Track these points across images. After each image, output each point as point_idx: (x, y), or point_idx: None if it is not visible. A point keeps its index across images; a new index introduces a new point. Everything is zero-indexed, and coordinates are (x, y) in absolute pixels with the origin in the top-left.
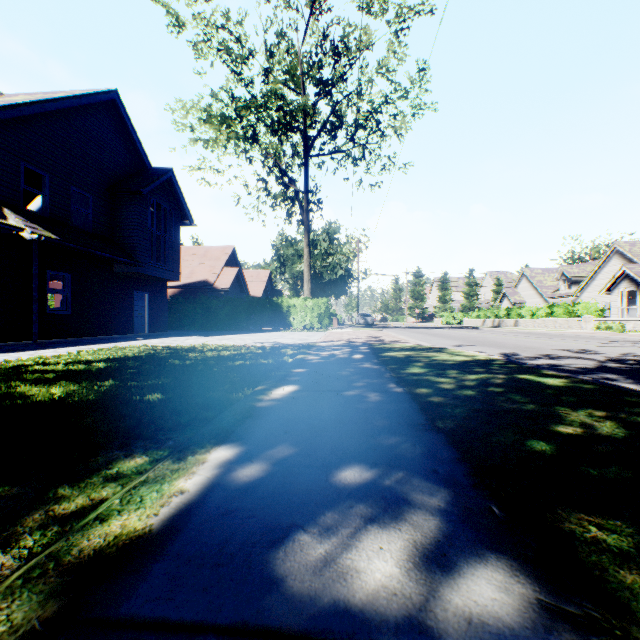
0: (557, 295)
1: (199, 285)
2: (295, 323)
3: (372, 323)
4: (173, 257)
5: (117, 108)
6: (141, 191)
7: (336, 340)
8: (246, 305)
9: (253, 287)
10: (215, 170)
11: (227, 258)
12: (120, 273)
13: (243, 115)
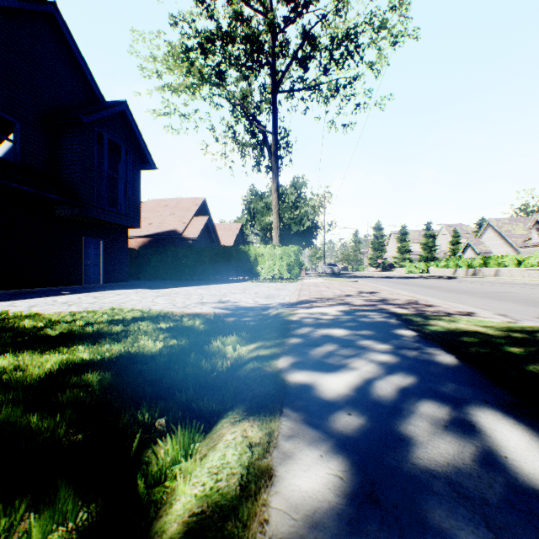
0: (530, 244)
1: (167, 234)
2: (263, 273)
3: (338, 272)
4: (130, 201)
5: (58, 27)
6: (80, 117)
7: (318, 299)
8: (212, 254)
9: (224, 238)
10: (179, 112)
11: (197, 208)
12: (64, 216)
13: (206, 48)
